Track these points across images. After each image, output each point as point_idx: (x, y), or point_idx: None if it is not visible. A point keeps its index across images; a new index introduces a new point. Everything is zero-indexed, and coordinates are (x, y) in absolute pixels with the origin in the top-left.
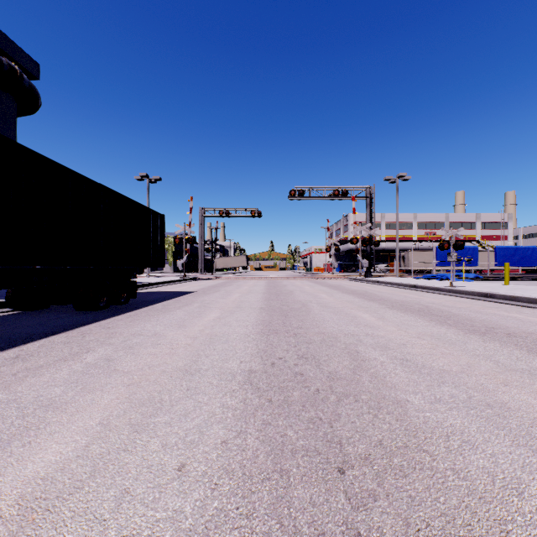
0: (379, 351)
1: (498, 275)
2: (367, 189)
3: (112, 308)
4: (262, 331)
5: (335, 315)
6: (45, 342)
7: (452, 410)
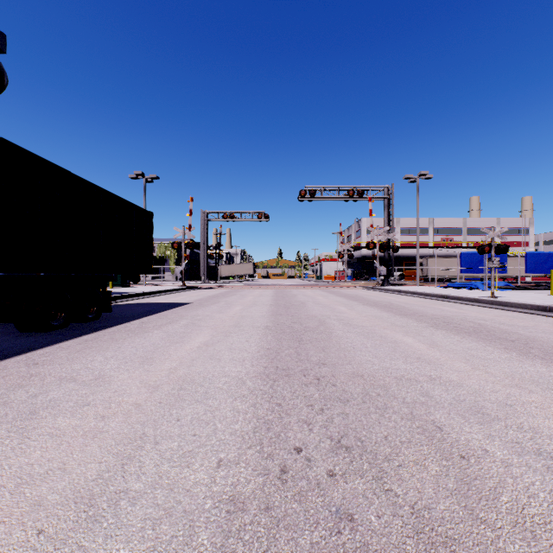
0: (477, 424)
1: (528, 284)
2: (384, 189)
3: (72, 327)
4: (265, 372)
5: (367, 340)
6: None
7: None
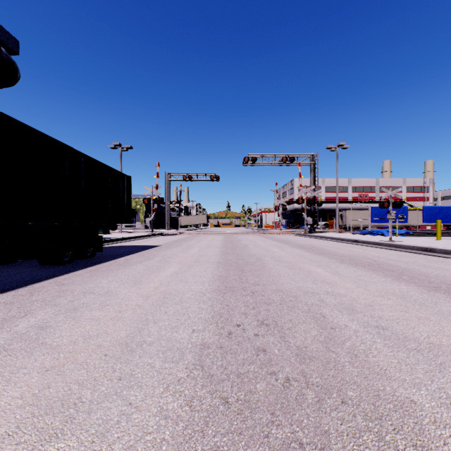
0: (347, 314)
1: (425, 231)
2: (311, 156)
3: (77, 262)
4: (218, 289)
5: (289, 270)
6: None
7: None
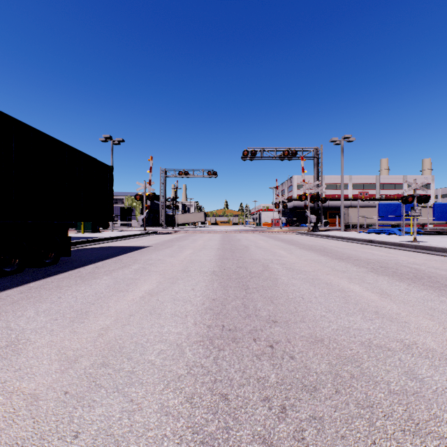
0: None
1: (435, 229)
2: (314, 149)
3: (26, 272)
4: (209, 335)
5: (314, 288)
6: None
7: None
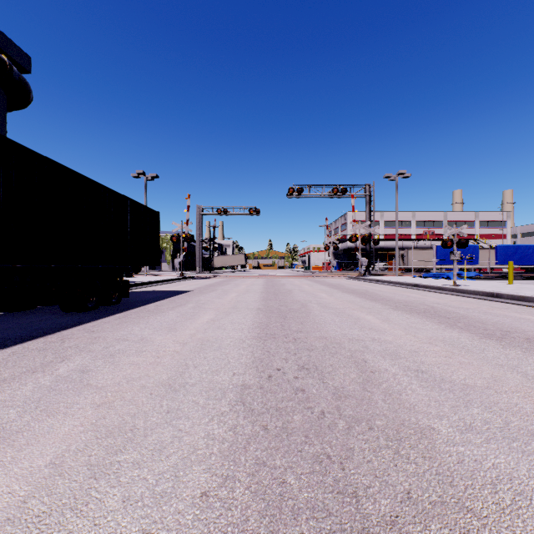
0: (389, 360)
1: (499, 274)
2: (366, 186)
3: (102, 309)
4: (258, 336)
5: (336, 317)
6: (18, 349)
7: (490, 443)
